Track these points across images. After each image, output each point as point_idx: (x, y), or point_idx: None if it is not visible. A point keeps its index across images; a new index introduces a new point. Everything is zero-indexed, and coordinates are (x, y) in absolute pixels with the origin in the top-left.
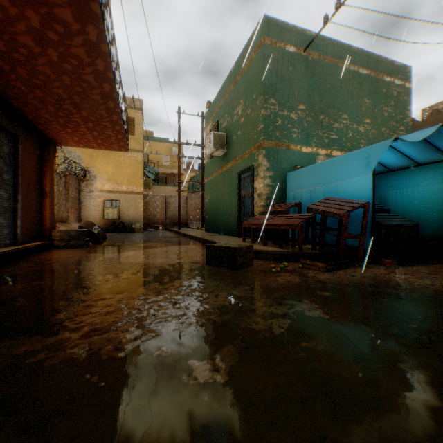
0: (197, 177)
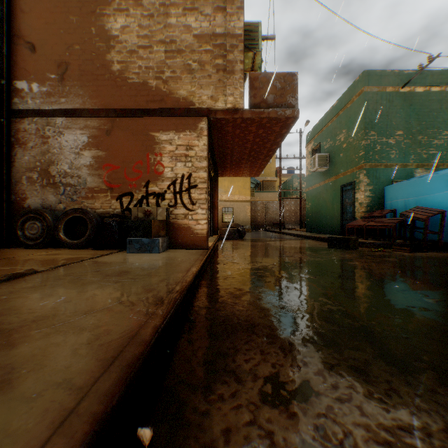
0: (289, 182)
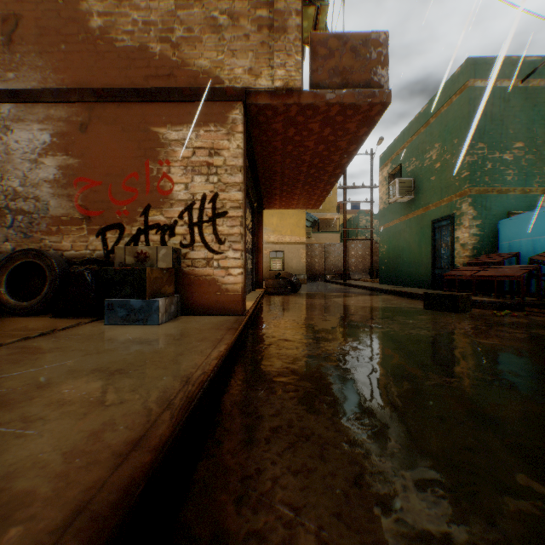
0: (354, 220)
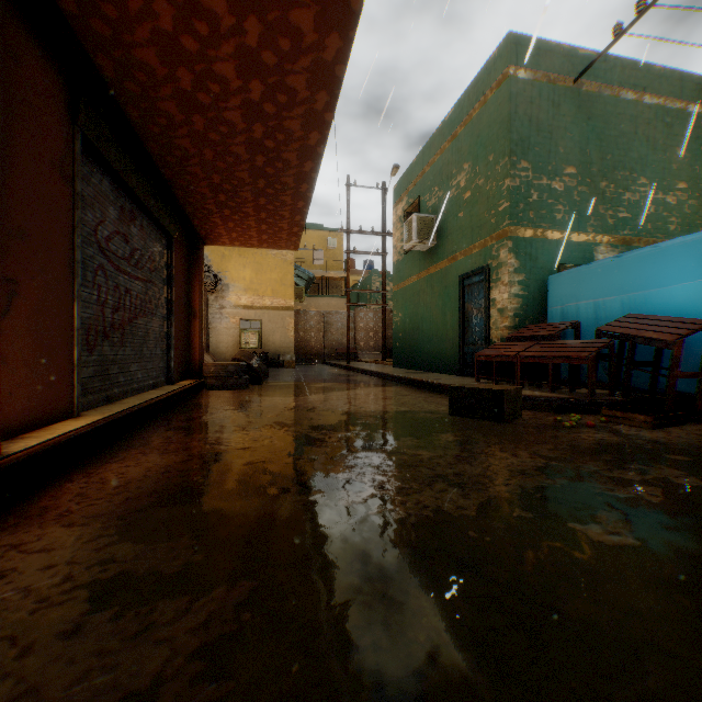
0: (366, 282)
